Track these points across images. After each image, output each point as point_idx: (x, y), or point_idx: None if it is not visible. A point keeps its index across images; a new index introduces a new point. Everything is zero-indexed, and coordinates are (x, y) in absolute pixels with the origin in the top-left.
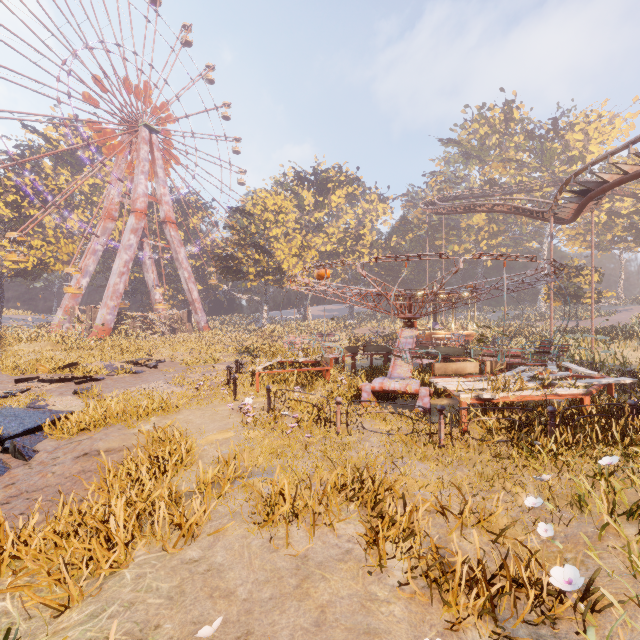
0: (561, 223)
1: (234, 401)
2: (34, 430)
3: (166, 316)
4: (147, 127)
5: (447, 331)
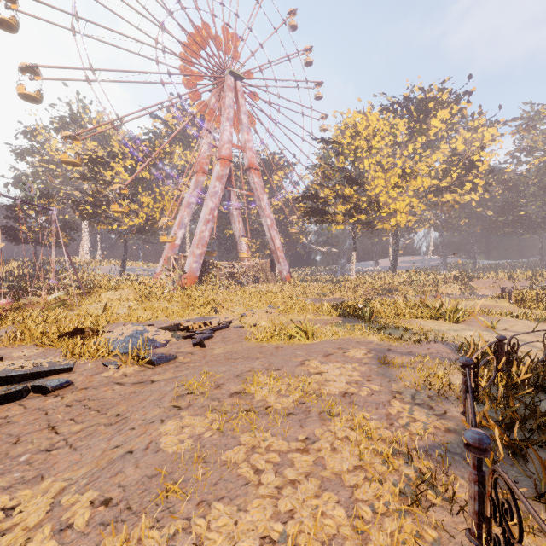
0: None
1: None
2: None
3: (250, 265)
4: (232, 74)
5: None
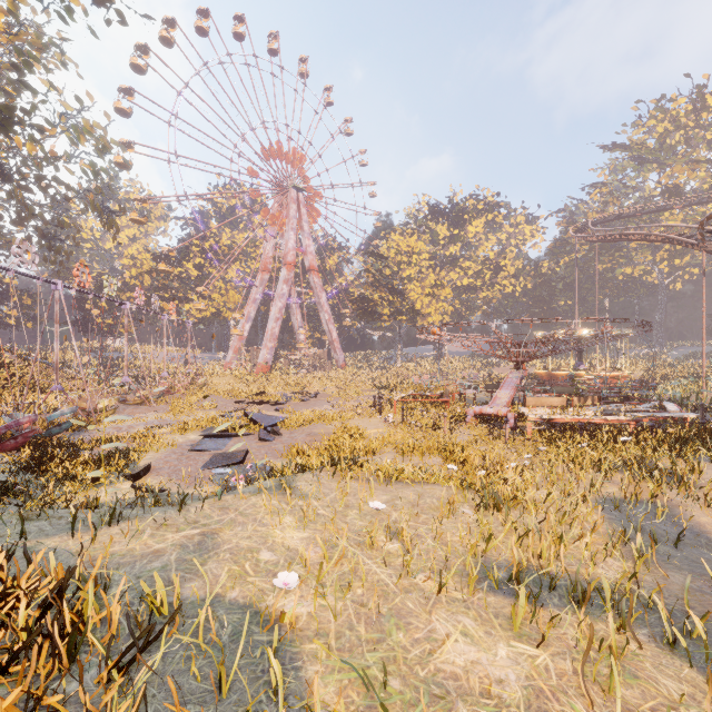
0: None
1: (380, 417)
2: (273, 425)
3: (310, 355)
4: (295, 188)
5: (593, 372)
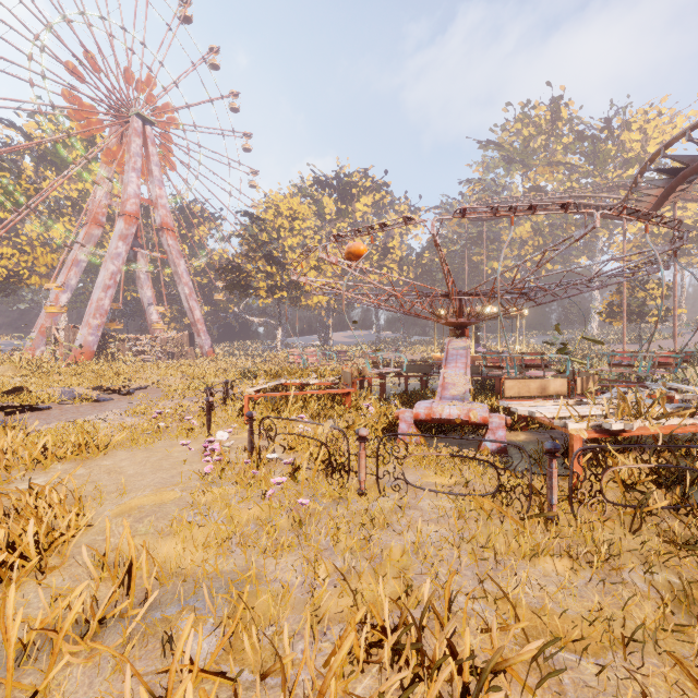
0: None
1: (205, 437)
2: None
3: (163, 339)
4: (140, 117)
5: None
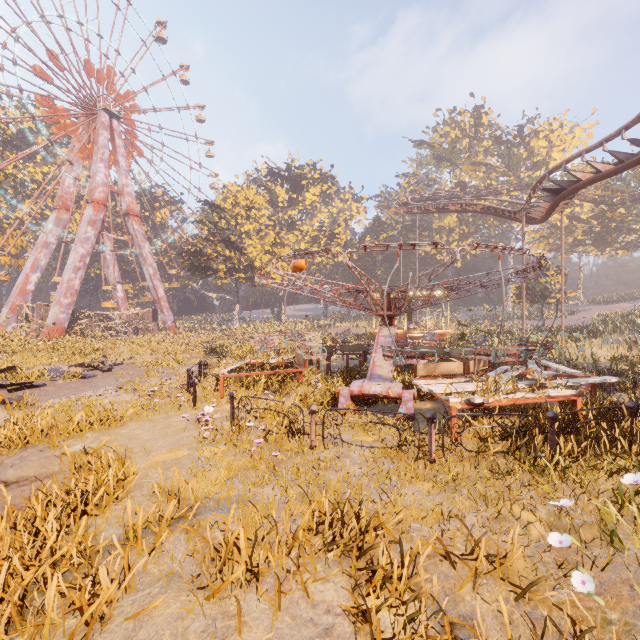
0: (532, 223)
1: (193, 410)
2: None
3: (129, 315)
4: (107, 112)
5: (421, 330)
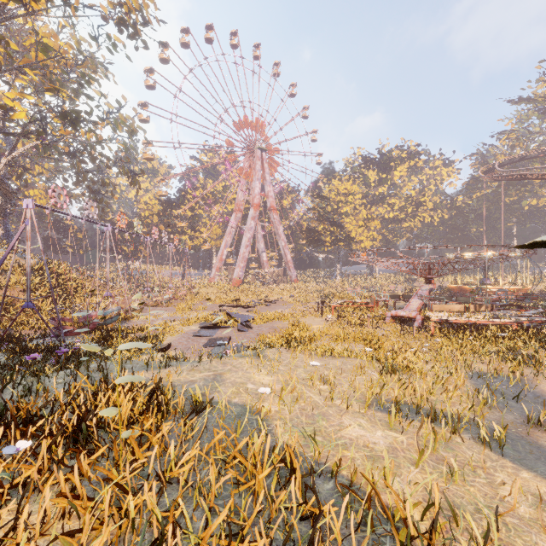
0: None
1: (322, 317)
2: (246, 321)
3: (270, 272)
4: (260, 149)
5: (497, 286)
